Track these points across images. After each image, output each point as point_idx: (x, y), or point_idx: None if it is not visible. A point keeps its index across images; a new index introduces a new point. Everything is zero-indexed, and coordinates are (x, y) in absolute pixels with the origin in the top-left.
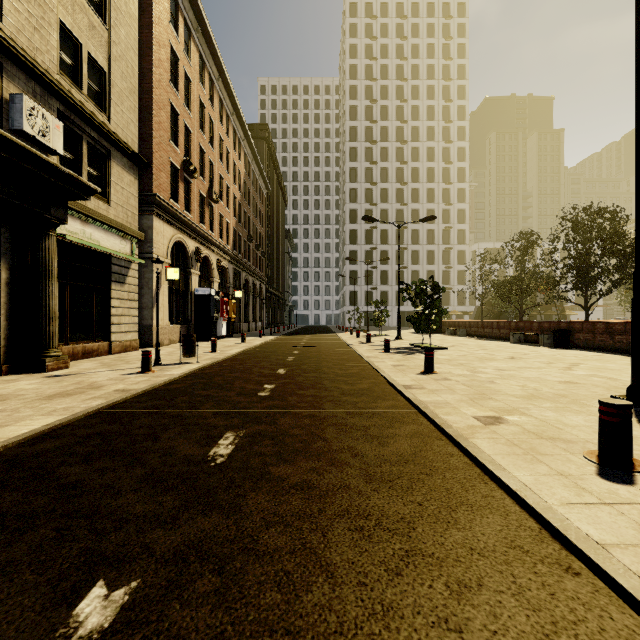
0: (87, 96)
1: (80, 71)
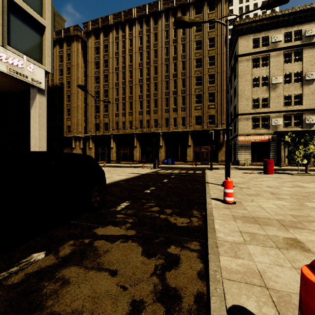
0: None
1: None
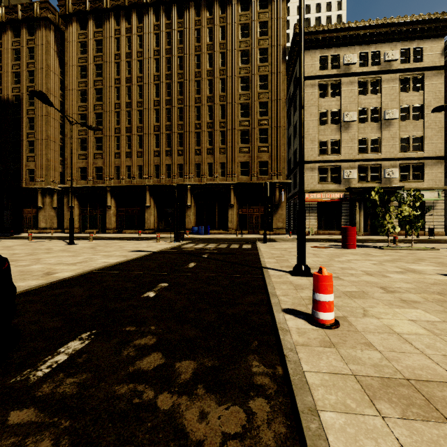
0: (411, 151)
1: (409, 144)
